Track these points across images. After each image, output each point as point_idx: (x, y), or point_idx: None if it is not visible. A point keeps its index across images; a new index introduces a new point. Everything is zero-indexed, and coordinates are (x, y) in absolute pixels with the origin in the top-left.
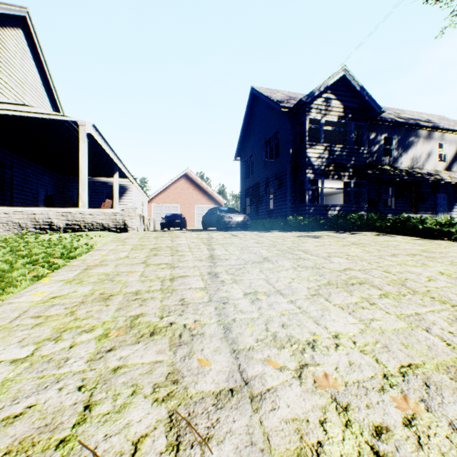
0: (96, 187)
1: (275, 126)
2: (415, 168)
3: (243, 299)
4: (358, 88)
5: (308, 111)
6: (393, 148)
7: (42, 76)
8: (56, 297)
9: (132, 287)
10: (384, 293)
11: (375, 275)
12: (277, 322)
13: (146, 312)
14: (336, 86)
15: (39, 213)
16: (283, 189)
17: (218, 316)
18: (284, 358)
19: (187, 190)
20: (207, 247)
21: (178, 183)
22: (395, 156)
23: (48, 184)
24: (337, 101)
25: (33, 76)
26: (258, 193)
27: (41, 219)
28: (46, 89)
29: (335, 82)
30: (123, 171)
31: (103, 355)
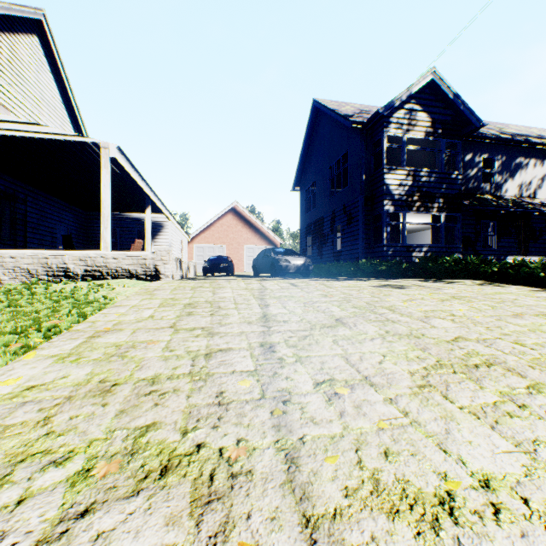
0: (126, 224)
1: (343, 146)
2: (524, 198)
3: (314, 394)
4: (451, 95)
5: (386, 126)
6: (495, 172)
7: (62, 92)
8: (33, 387)
9: (149, 369)
10: (533, 385)
11: (504, 350)
12: (375, 446)
13: (161, 420)
14: (422, 93)
15: (52, 256)
16: (353, 225)
17: (275, 431)
18: (404, 544)
19: (235, 227)
20: (259, 302)
21: (225, 219)
22: (498, 182)
23: (69, 221)
24: (423, 112)
25: (51, 91)
26: (322, 231)
27: (54, 264)
28: (67, 108)
29: (421, 89)
30: (157, 204)
31: (68, 528)
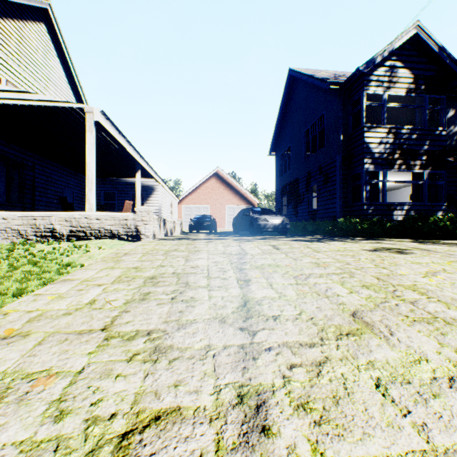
0: (123, 188)
1: (319, 109)
2: None
3: None
4: (436, 49)
5: (365, 84)
6: None
7: (67, 74)
8: None
9: None
10: None
11: None
12: None
13: None
14: (404, 49)
15: (40, 217)
16: (330, 185)
17: None
18: None
19: (217, 190)
20: (237, 275)
21: (209, 183)
22: None
23: (74, 186)
24: (405, 69)
25: (57, 73)
26: (297, 191)
27: (42, 225)
28: (72, 88)
29: (403, 45)
30: (146, 169)
31: None
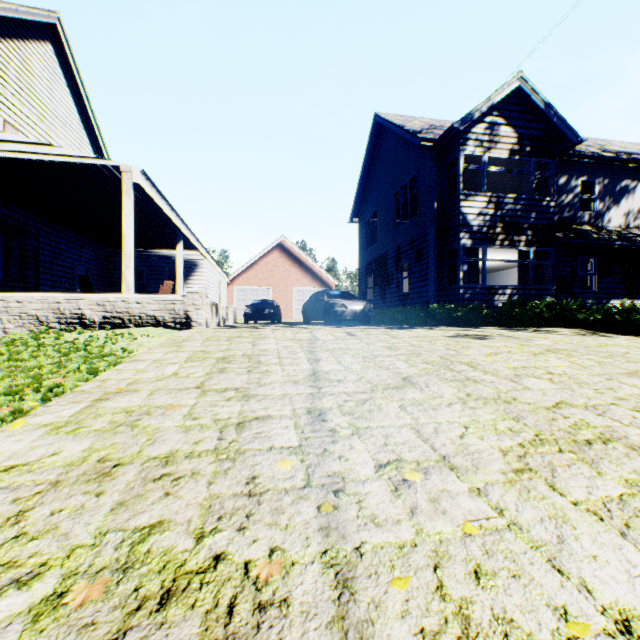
0: (155, 263)
1: (410, 169)
2: (631, 229)
3: (376, 481)
4: (542, 105)
5: (462, 143)
6: (595, 198)
7: (80, 109)
8: (12, 468)
9: (163, 443)
10: None
11: (623, 421)
12: (460, 561)
13: (170, 517)
14: (507, 104)
15: (65, 301)
16: (423, 263)
17: (323, 536)
18: None
19: (282, 266)
20: (307, 356)
21: (270, 257)
22: (599, 210)
23: (88, 260)
24: (508, 126)
25: (67, 108)
26: (385, 270)
27: (67, 310)
28: (86, 127)
29: (505, 98)
30: (189, 239)
31: None
